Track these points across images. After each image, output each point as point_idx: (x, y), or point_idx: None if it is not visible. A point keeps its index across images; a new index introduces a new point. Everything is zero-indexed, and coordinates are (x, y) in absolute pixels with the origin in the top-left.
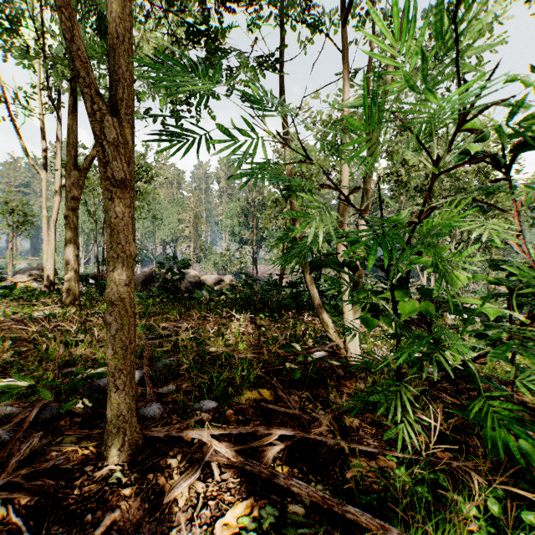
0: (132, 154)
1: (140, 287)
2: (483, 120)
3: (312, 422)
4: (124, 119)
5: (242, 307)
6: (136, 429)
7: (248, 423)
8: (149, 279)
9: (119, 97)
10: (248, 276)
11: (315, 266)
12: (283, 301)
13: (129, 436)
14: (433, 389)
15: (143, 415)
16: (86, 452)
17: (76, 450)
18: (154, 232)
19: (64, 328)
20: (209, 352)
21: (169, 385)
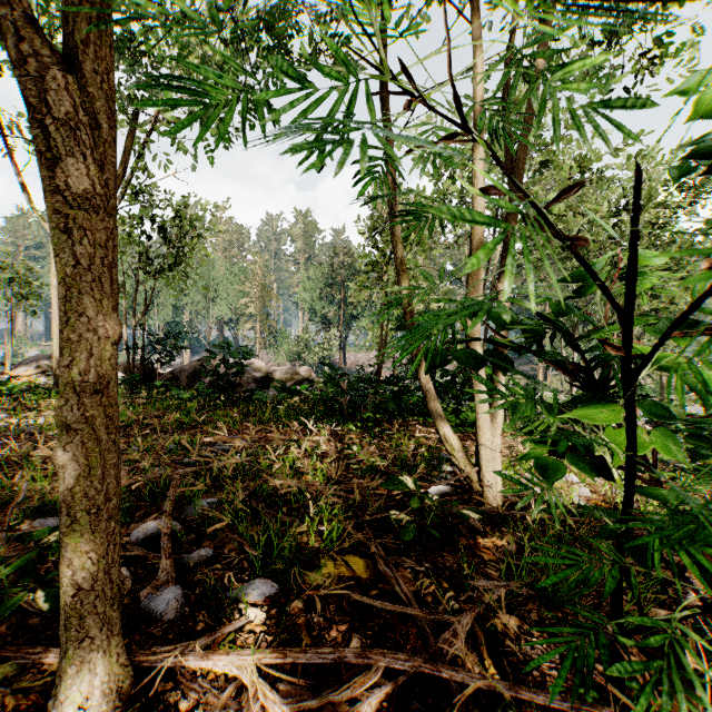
0: (110, 147)
1: (186, 384)
2: (655, 154)
3: (438, 626)
4: (90, 80)
5: (324, 412)
6: (119, 658)
7: (328, 629)
8: (198, 372)
9: (79, 35)
10: (332, 369)
11: (445, 356)
12: (383, 405)
13: (102, 676)
14: (708, 615)
15: (148, 612)
16: (23, 704)
17: (4, 701)
18: (207, 309)
19: (43, 452)
20: (268, 491)
21: (201, 549)
